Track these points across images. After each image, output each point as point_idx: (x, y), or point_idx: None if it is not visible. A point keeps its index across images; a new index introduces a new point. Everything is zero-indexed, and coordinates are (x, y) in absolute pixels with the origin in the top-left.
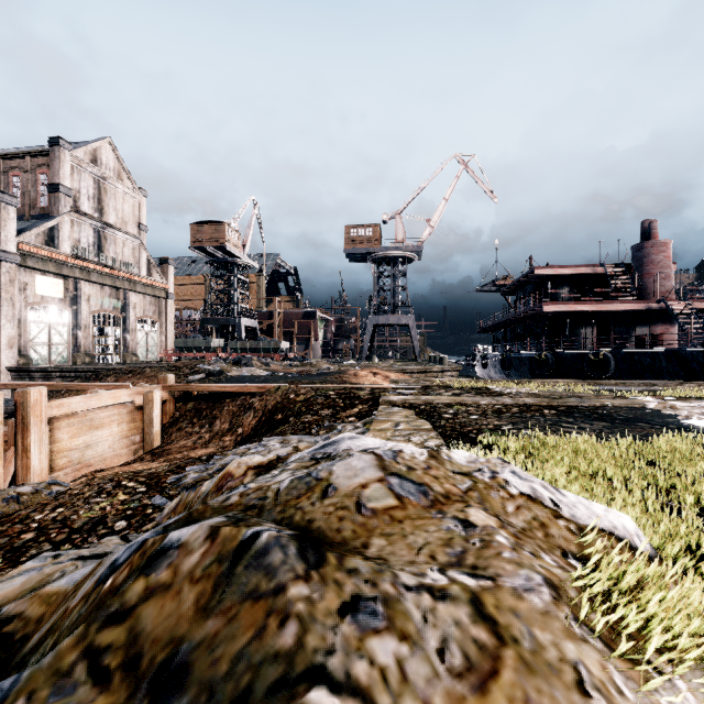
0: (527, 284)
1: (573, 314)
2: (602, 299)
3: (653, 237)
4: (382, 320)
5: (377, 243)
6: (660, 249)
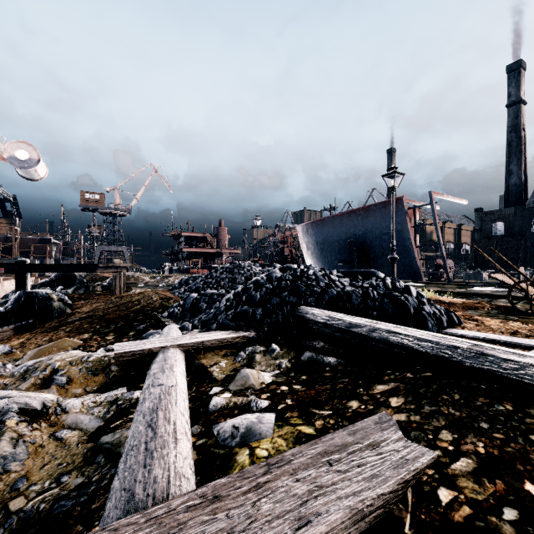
0: (182, 237)
1: (195, 252)
2: (208, 246)
3: (222, 226)
4: (106, 248)
5: (103, 204)
6: (223, 230)
